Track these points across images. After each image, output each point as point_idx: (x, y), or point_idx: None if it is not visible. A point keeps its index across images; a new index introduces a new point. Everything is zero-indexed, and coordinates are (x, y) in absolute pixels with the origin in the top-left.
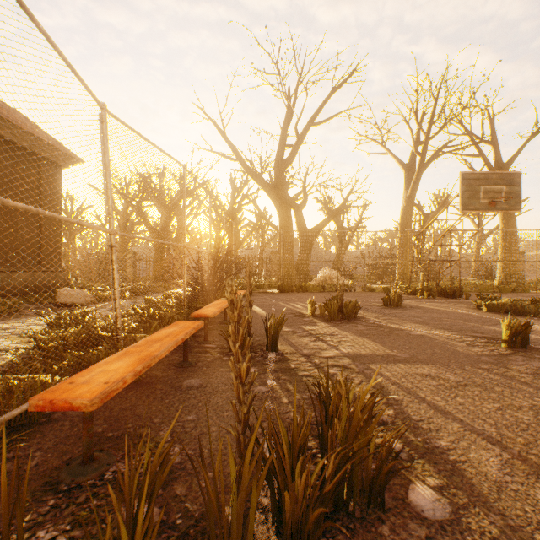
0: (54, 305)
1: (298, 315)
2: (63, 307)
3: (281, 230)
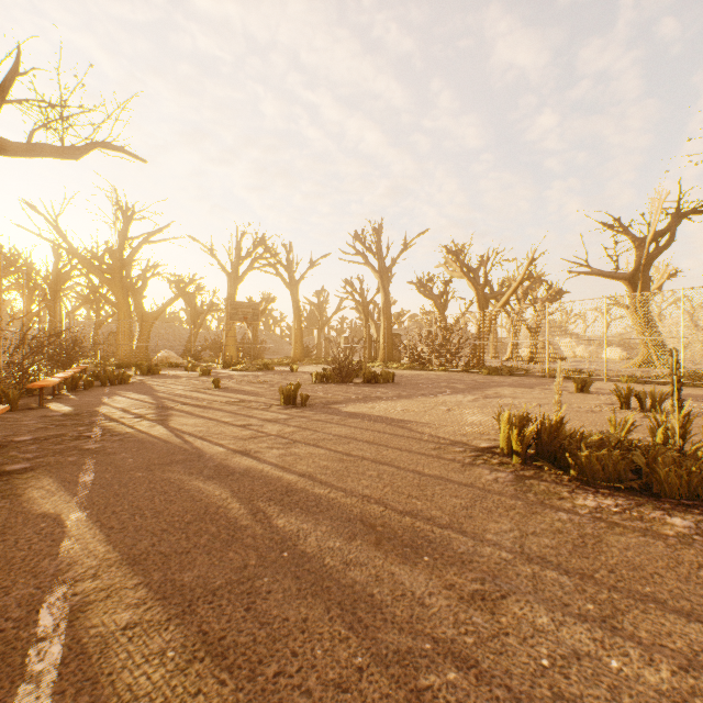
0: None
1: None
2: None
3: (120, 320)
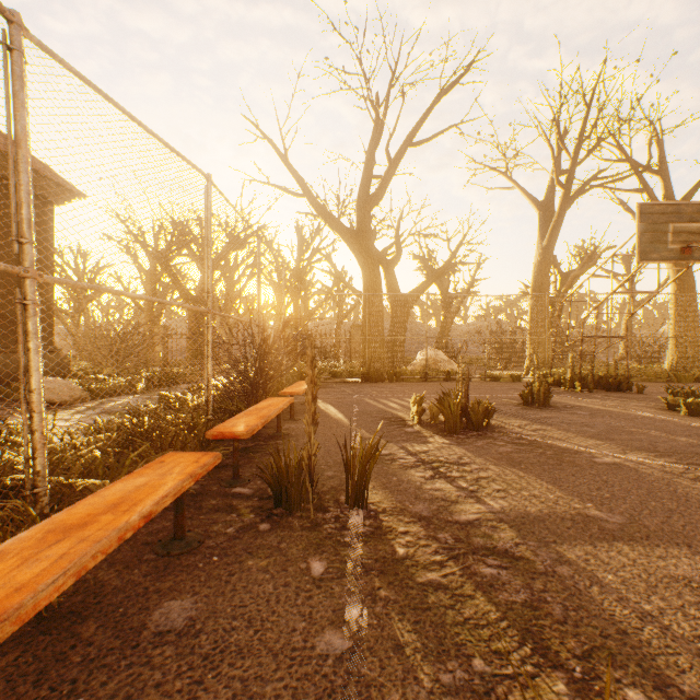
0: None
1: (395, 421)
2: None
3: (366, 294)
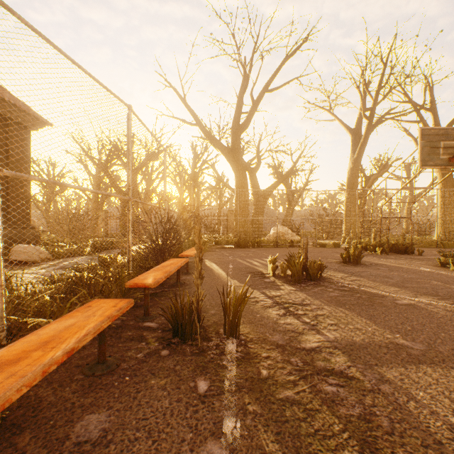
0: (9, 262)
1: (257, 274)
2: (16, 264)
3: (237, 189)
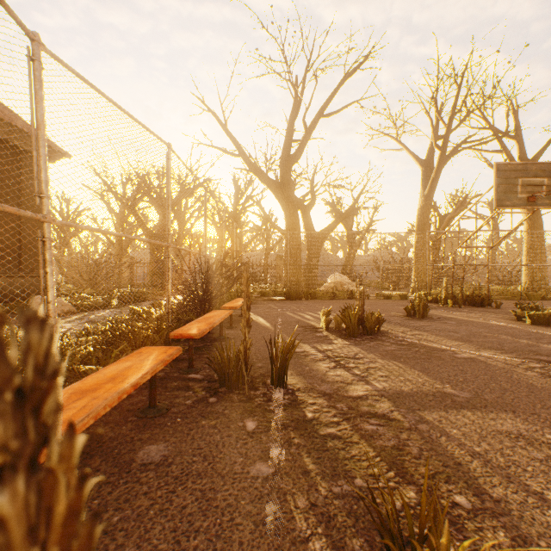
0: None
1: (309, 328)
2: None
3: (287, 232)
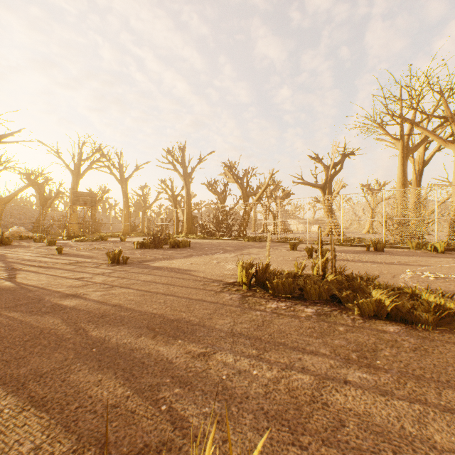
0: None
1: None
2: None
3: None
